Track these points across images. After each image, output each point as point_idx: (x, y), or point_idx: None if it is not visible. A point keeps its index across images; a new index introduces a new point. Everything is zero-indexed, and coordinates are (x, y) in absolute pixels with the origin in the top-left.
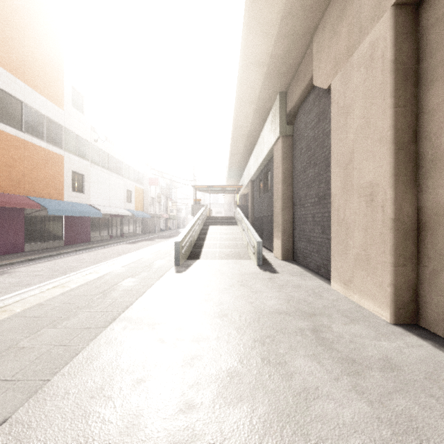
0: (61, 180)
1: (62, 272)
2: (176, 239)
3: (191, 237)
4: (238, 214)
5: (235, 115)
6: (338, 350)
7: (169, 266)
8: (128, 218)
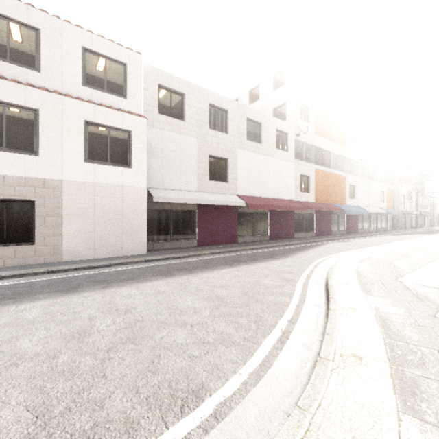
0: (344, 192)
1: (377, 244)
2: None
3: None
4: None
5: None
6: None
7: None
8: (381, 215)
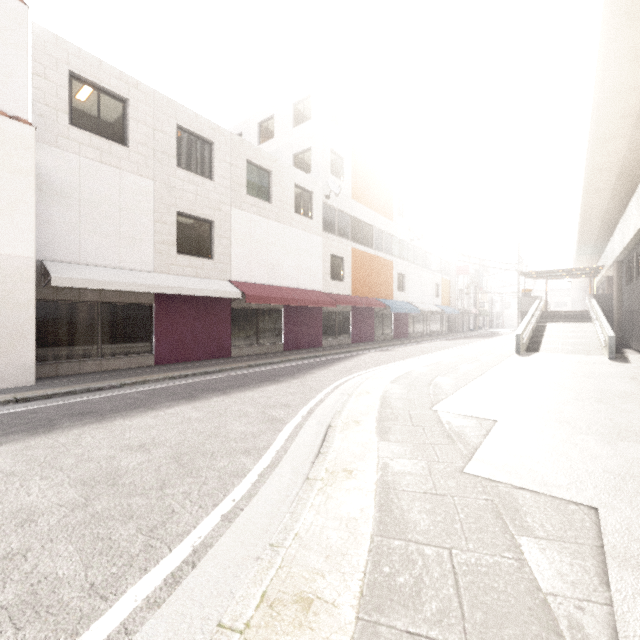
0: (391, 283)
1: (426, 352)
2: (516, 332)
3: (528, 332)
4: (592, 307)
5: (583, 201)
6: (639, 381)
7: (510, 354)
8: (436, 314)
